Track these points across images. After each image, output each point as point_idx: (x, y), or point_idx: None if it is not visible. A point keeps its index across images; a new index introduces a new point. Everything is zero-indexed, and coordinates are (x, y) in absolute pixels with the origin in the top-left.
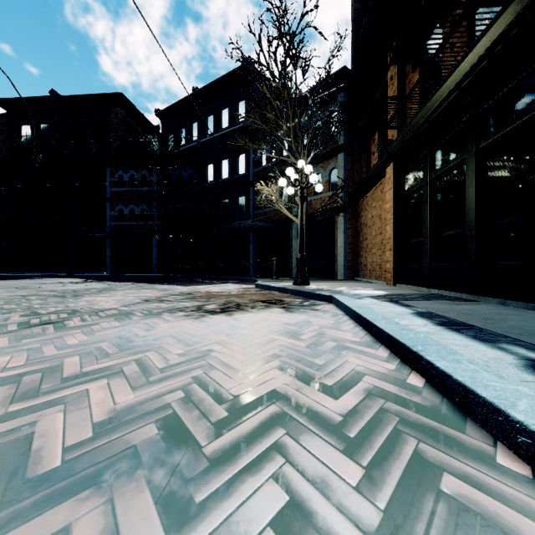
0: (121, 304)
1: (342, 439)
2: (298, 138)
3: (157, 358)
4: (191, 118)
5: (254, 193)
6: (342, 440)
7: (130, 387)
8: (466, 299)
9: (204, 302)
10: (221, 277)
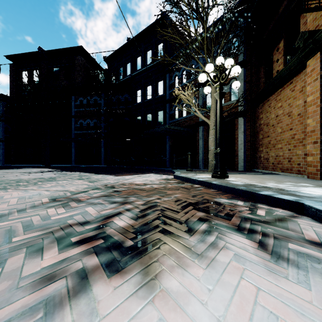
0: (9, 209)
1: None
2: (209, 51)
3: None
4: (126, 60)
5: (169, 108)
6: None
7: None
8: None
9: (118, 205)
10: (145, 168)
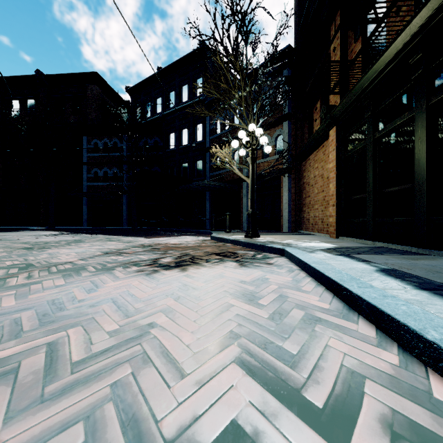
0: (80, 257)
1: None
2: (248, 106)
3: (80, 339)
4: (156, 93)
5: (210, 157)
6: None
7: (7, 411)
8: (417, 253)
9: (161, 254)
10: (181, 230)
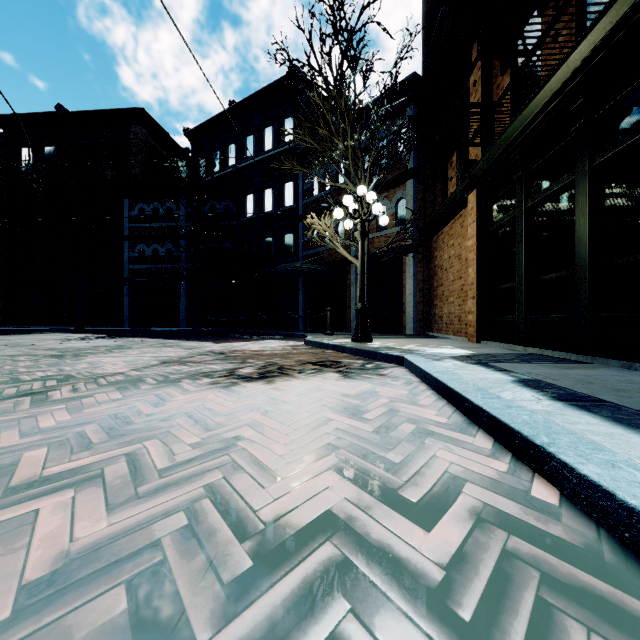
0: (132, 367)
1: (449, 624)
2: (357, 160)
3: (159, 450)
4: (227, 138)
5: (304, 229)
6: (450, 628)
7: (106, 505)
8: (577, 361)
9: (238, 364)
10: (263, 332)
